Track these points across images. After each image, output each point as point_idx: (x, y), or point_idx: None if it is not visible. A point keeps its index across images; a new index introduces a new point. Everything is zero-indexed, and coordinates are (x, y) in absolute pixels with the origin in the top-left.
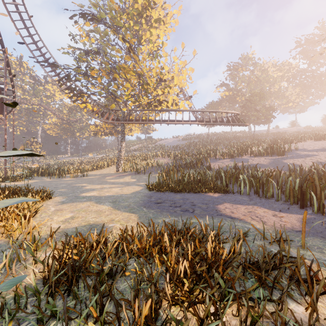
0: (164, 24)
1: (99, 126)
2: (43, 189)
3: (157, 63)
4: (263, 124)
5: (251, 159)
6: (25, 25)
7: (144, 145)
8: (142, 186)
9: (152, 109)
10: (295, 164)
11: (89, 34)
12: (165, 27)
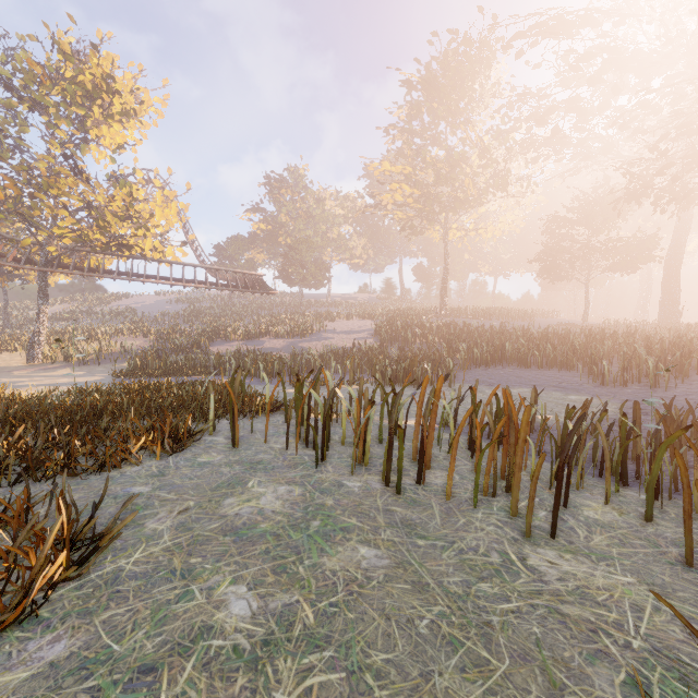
0: (136, 114)
1: None
2: None
3: (125, 190)
4: (315, 288)
5: (269, 342)
6: None
7: (81, 307)
8: (105, 377)
9: (112, 252)
10: (307, 348)
11: None
12: (138, 122)
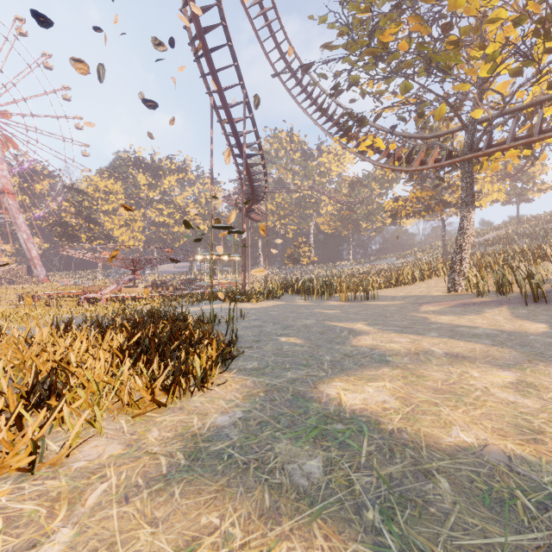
0: None
1: (400, 199)
2: (235, 334)
3: None
4: None
5: None
6: (281, 52)
7: (514, 230)
8: None
9: None
10: None
11: None
12: None
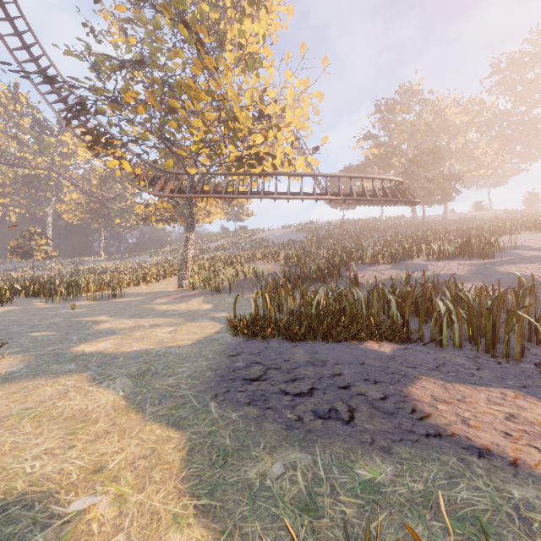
0: (267, 12)
1: (151, 206)
2: None
3: (254, 80)
4: (439, 204)
5: (433, 265)
6: (6, 13)
7: (232, 240)
8: (222, 322)
9: (245, 171)
10: (524, 274)
11: (125, 28)
12: (269, 19)
